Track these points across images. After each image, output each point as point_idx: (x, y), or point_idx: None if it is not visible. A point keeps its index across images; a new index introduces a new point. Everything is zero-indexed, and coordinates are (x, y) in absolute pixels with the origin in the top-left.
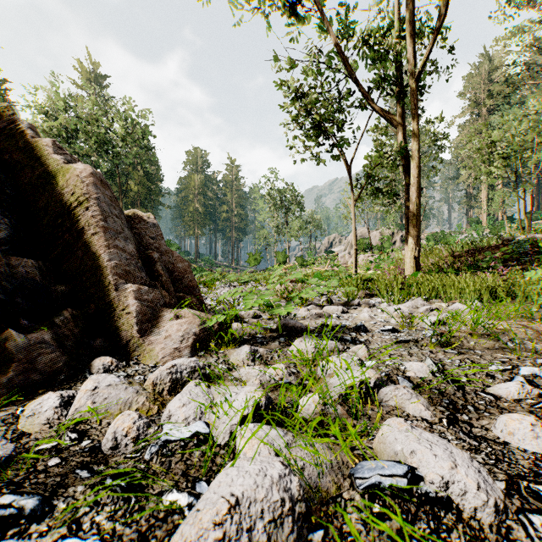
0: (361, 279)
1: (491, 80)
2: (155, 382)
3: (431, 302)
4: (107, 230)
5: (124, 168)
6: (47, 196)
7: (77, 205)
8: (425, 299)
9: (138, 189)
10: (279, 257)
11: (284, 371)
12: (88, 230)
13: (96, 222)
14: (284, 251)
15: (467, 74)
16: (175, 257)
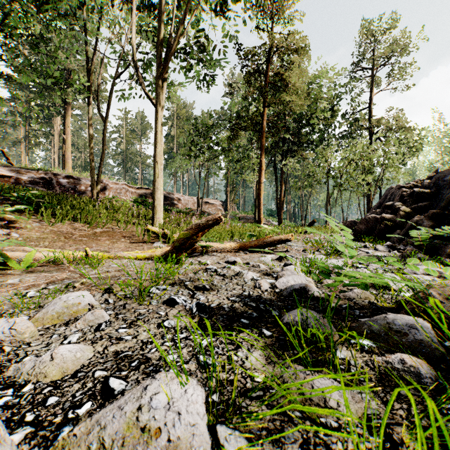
0: None
1: None
2: None
3: None
4: None
5: None
6: None
7: None
8: None
9: None
10: None
11: None
12: None
13: None
14: None
15: None
16: None
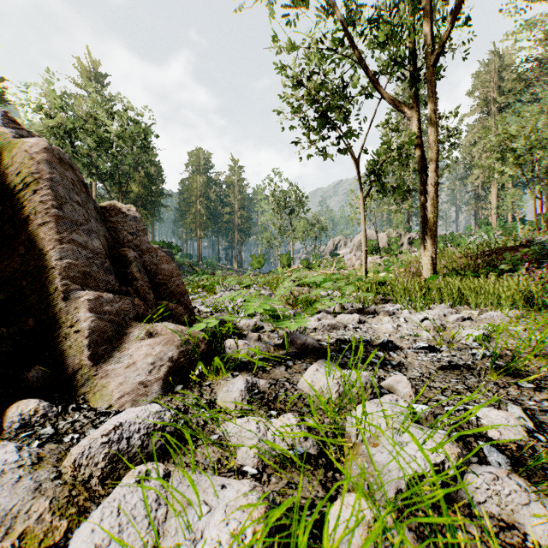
0: (373, 283)
1: (501, 77)
2: (77, 462)
3: (457, 309)
4: (61, 220)
5: (125, 168)
6: None
7: (23, 187)
8: (450, 305)
9: (139, 190)
10: (284, 260)
11: (297, 431)
12: (36, 220)
13: (47, 209)
14: (288, 253)
15: (476, 71)
16: (160, 257)
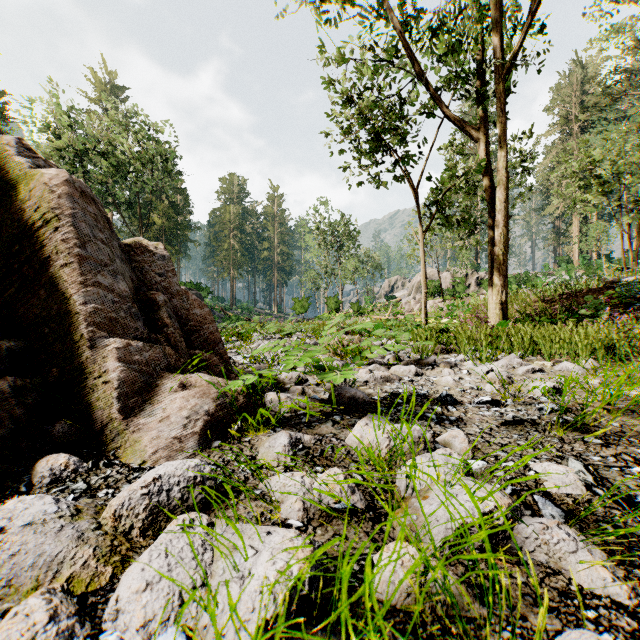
0: (434, 330)
1: (584, 91)
2: (118, 513)
3: (528, 360)
4: (85, 261)
5: (146, 197)
6: (3, 212)
7: (43, 224)
8: (521, 356)
9: (162, 222)
10: (331, 304)
11: (344, 485)
12: (57, 260)
13: (70, 248)
14: (336, 296)
15: (555, 84)
16: (191, 301)
